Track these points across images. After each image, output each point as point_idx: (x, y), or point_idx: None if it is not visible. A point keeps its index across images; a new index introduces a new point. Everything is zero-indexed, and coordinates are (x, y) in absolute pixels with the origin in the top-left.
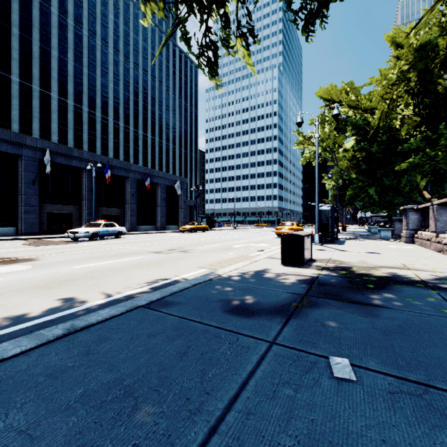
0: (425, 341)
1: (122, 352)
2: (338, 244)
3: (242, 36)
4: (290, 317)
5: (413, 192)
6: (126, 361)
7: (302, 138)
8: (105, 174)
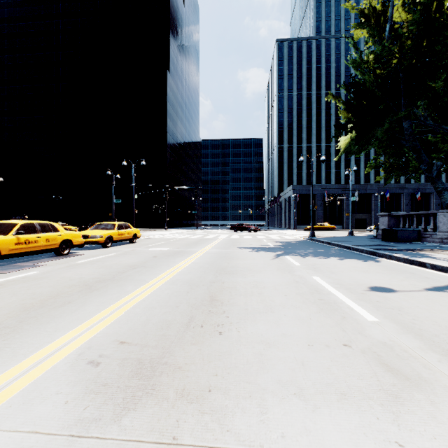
0: None
1: None
2: None
3: None
4: None
5: None
6: None
7: None
8: (386, 195)
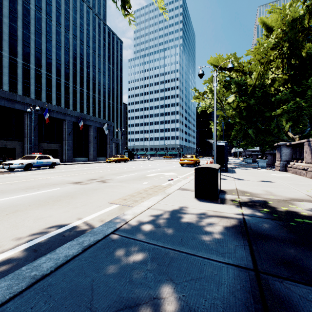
0: None
1: None
2: (231, 173)
3: None
4: None
5: (280, 133)
6: None
7: (198, 94)
8: (44, 116)
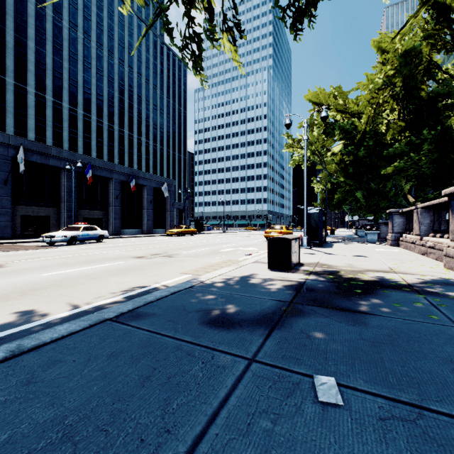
0: (416, 353)
1: (73, 379)
2: (326, 248)
3: (228, 31)
4: (273, 328)
5: (398, 196)
6: (75, 391)
7: (292, 141)
8: (86, 174)
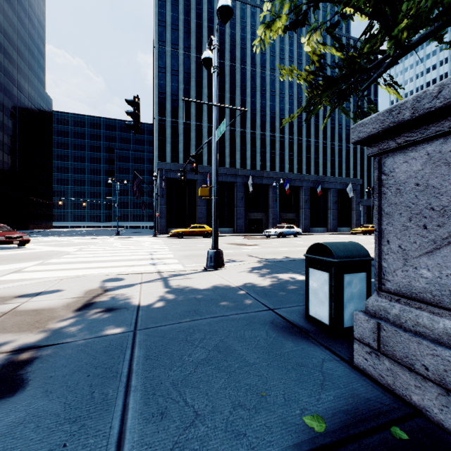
0: None
1: None
2: None
3: (391, 86)
4: None
5: None
6: None
7: None
8: (285, 187)
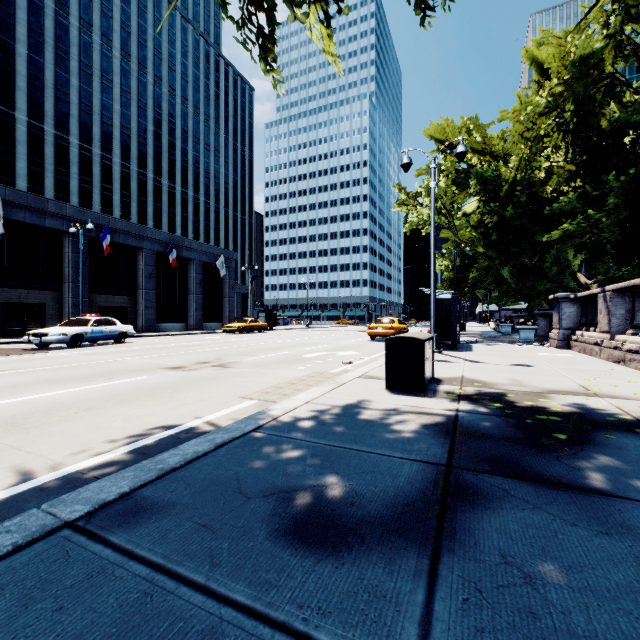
0: None
1: None
2: (464, 351)
3: (318, 1)
4: (437, 548)
5: (563, 274)
6: None
7: (405, 196)
8: (102, 241)
